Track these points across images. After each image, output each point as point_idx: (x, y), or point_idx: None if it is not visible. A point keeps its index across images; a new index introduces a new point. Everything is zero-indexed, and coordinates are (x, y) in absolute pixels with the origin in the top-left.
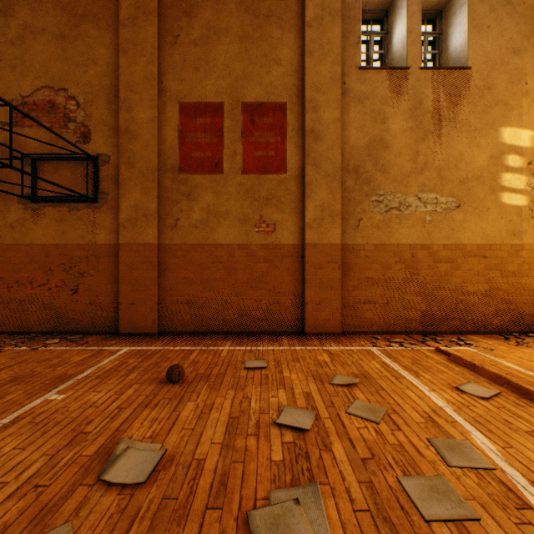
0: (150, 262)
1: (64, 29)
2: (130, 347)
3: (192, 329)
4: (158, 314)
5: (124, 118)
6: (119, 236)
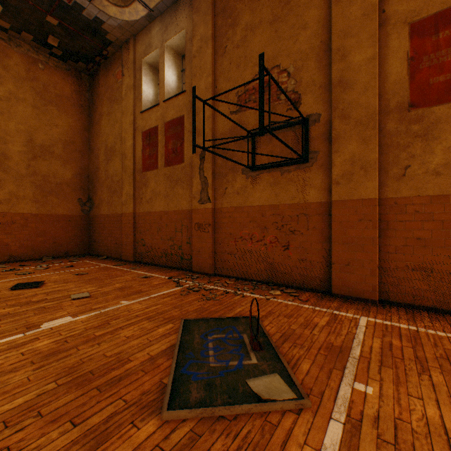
0: (369, 219)
1: (276, 12)
2: (366, 317)
3: (429, 304)
4: (378, 280)
5: (337, 70)
6: (331, 193)
